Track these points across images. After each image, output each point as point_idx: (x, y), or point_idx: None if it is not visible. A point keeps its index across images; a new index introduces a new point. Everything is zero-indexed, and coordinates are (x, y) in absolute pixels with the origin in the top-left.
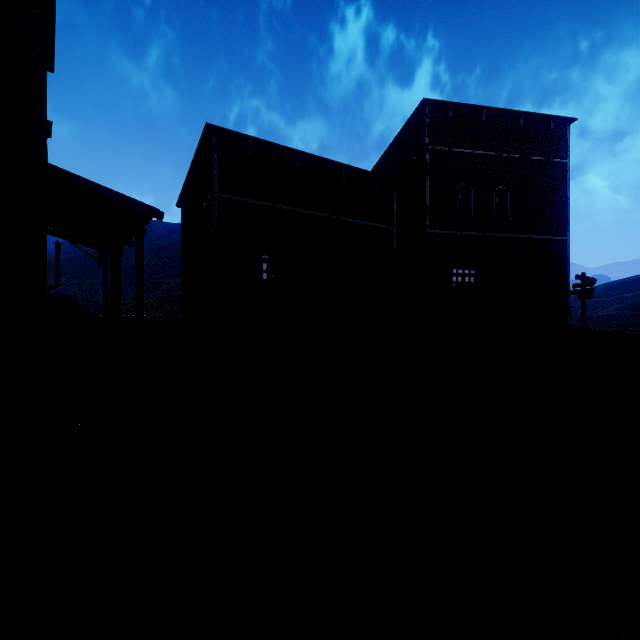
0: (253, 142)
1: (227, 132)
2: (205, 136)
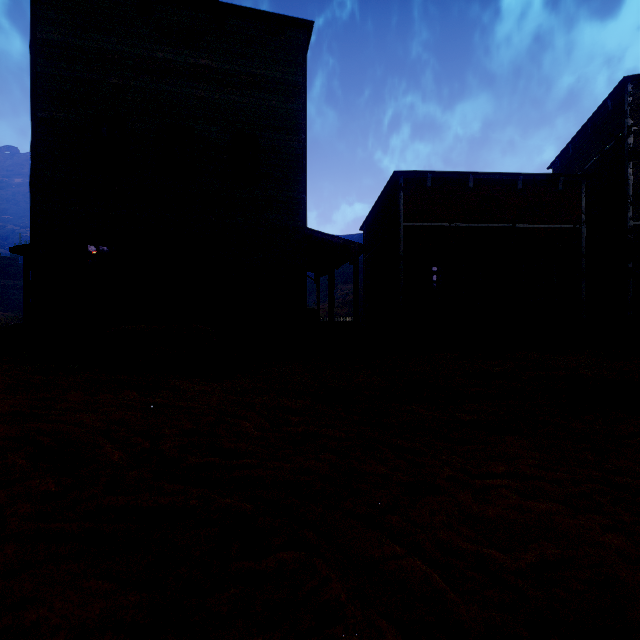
0: (431, 175)
1: (410, 173)
2: (392, 179)
